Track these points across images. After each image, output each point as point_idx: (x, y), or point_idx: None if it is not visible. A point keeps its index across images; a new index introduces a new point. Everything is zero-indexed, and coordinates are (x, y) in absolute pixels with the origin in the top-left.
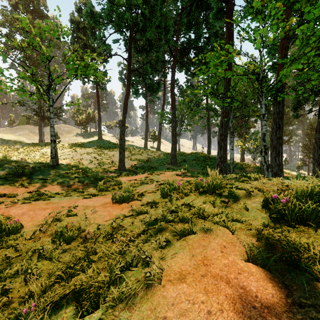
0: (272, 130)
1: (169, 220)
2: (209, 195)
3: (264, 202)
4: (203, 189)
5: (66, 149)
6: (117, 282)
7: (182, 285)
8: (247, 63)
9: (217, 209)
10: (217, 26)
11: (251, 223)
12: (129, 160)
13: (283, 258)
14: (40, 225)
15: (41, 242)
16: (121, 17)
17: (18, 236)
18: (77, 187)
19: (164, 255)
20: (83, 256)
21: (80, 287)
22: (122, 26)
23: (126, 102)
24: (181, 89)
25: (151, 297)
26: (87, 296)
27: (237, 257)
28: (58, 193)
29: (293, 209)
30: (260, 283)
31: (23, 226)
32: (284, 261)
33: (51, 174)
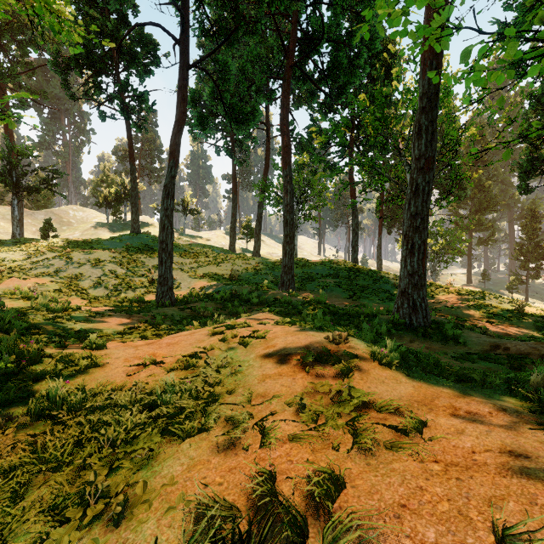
0: None
1: None
2: None
3: None
4: None
5: (52, 252)
6: None
7: None
8: None
9: None
10: None
11: None
12: (191, 276)
13: None
14: None
15: None
16: None
17: None
18: None
19: None
20: None
21: None
22: None
23: (175, 141)
24: (300, 141)
25: None
26: None
27: None
28: None
29: None
30: None
31: None
32: None
33: None
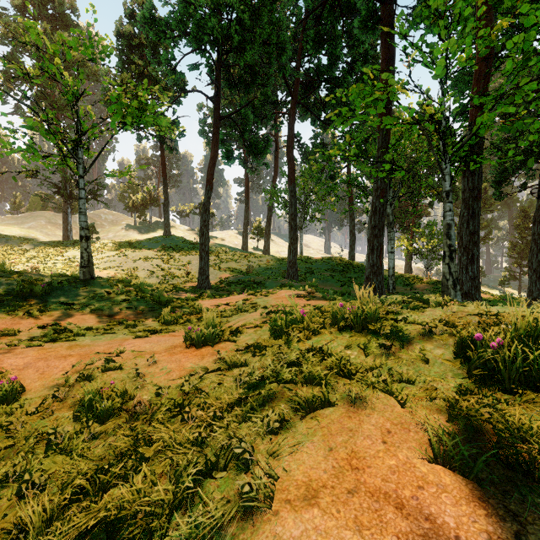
0: (462, 219)
1: (285, 380)
2: (357, 334)
3: (457, 347)
4: (346, 322)
5: (109, 251)
6: (188, 503)
7: (312, 511)
8: (420, 102)
9: (372, 360)
10: (366, 42)
11: (435, 385)
12: (217, 270)
13: (501, 456)
14: (55, 388)
15: (54, 420)
16: (202, 25)
17: (14, 408)
18: (125, 318)
19: (276, 448)
20: (127, 448)
21: (117, 514)
22: (204, 41)
23: (211, 172)
24: (305, 151)
25: (253, 537)
26: (130, 532)
27: (413, 453)
28: (92, 329)
29: (512, 360)
30: (462, 508)
31: (24, 388)
32: (504, 463)
33: (81, 295)
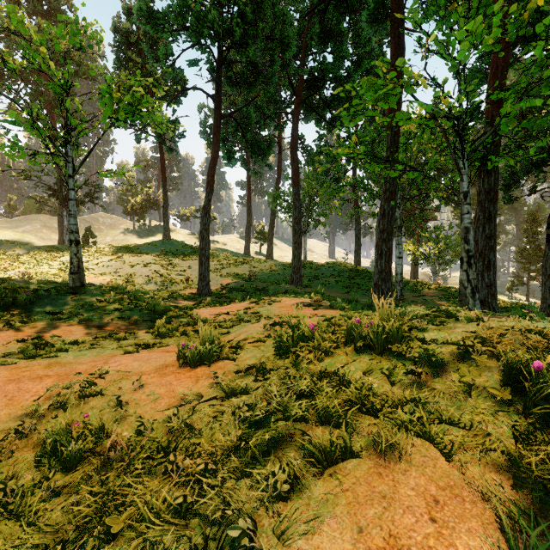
0: (477, 222)
1: (294, 416)
2: (378, 356)
3: (505, 377)
4: (364, 341)
5: (105, 256)
6: None
7: None
8: (439, 93)
9: (400, 390)
10: (372, 40)
11: (485, 429)
12: (218, 276)
13: None
14: (19, 420)
15: (10, 465)
16: (202, 18)
17: None
18: (116, 329)
19: (286, 527)
20: (90, 516)
21: None
22: (204, 34)
23: (211, 173)
24: (309, 153)
25: None
26: None
27: (477, 540)
28: (77, 342)
29: None
30: None
31: None
32: None
33: (70, 304)
